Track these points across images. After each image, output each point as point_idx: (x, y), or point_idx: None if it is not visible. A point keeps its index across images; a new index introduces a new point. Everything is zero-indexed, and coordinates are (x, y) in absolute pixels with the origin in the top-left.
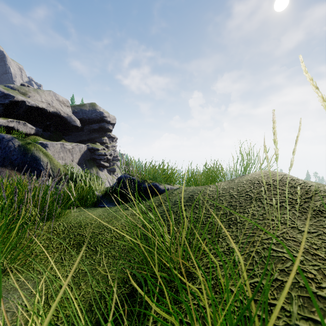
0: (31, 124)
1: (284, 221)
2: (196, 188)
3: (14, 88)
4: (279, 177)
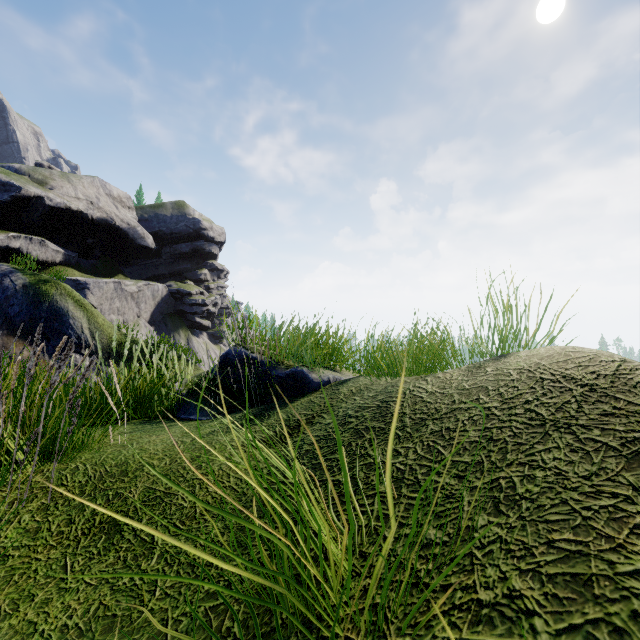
0: (55, 243)
1: None
2: (393, 383)
3: (21, 172)
4: (610, 366)
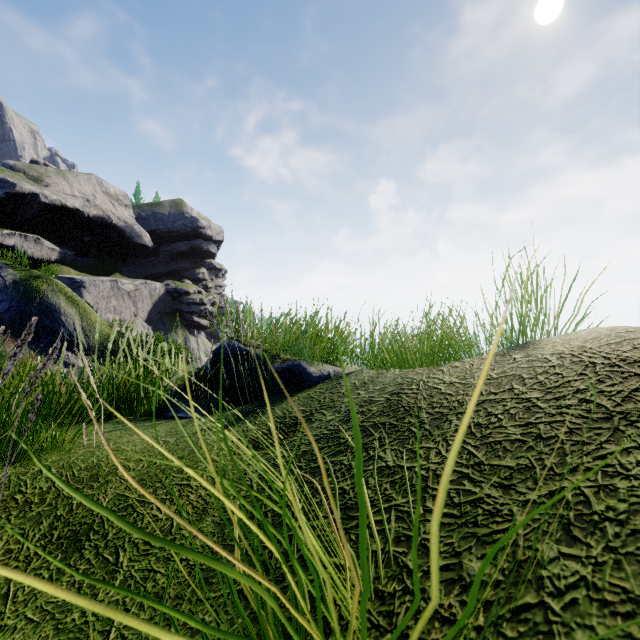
0: (51, 241)
1: None
2: (402, 374)
3: (16, 169)
4: None
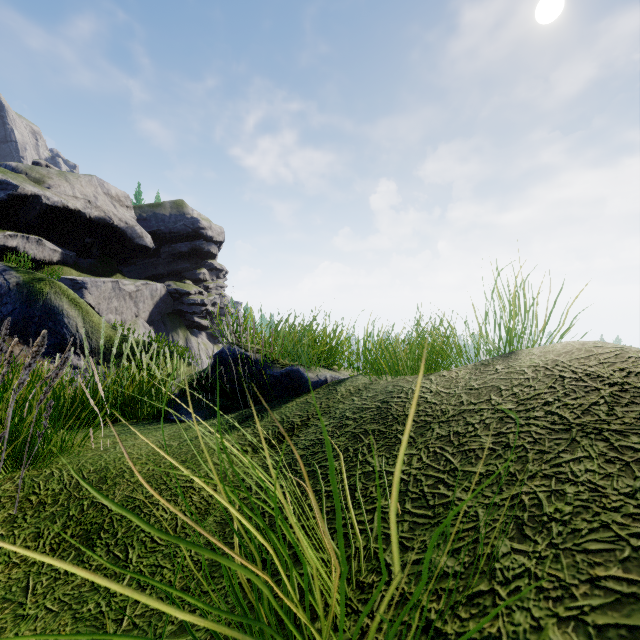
0: (53, 242)
1: None
2: (393, 382)
3: (18, 170)
4: None
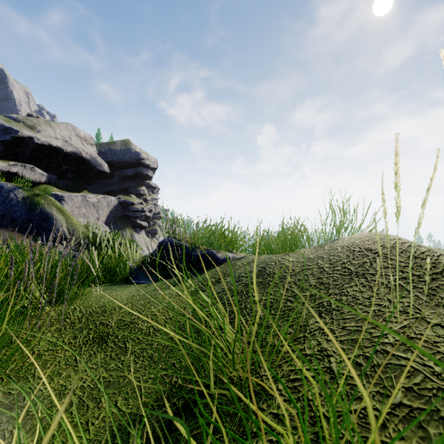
0: (41, 169)
1: (404, 309)
2: (269, 257)
3: (18, 120)
4: (391, 242)
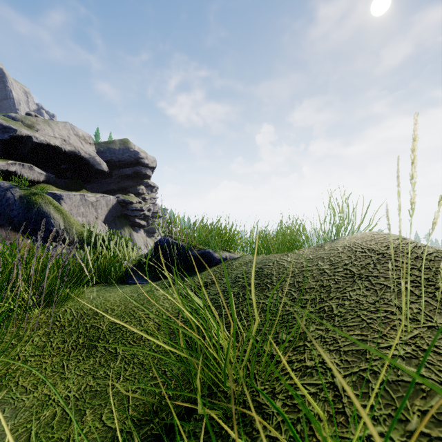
0: (40, 168)
1: (414, 316)
2: (267, 257)
3: (16, 119)
4: (395, 242)
